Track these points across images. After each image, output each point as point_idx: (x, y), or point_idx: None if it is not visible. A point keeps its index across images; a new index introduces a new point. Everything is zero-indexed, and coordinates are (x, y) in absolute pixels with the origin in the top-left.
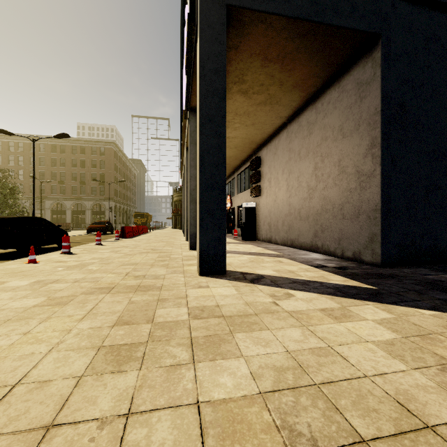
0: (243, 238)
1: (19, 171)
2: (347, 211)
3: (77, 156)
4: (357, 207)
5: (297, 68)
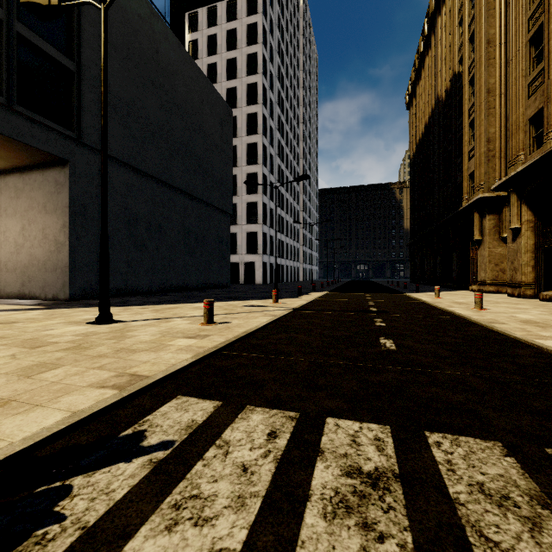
0: None
1: None
2: (49, 267)
3: None
4: (56, 264)
5: (2, 150)
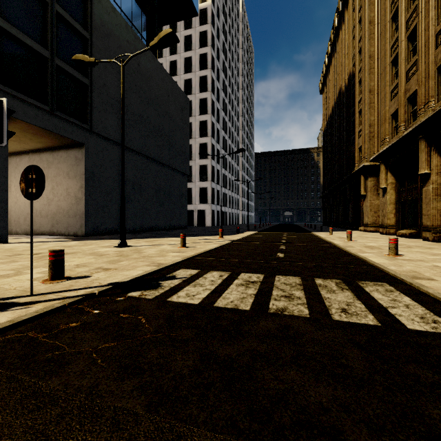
0: None
1: None
2: (71, 214)
3: None
4: (75, 212)
5: (43, 138)
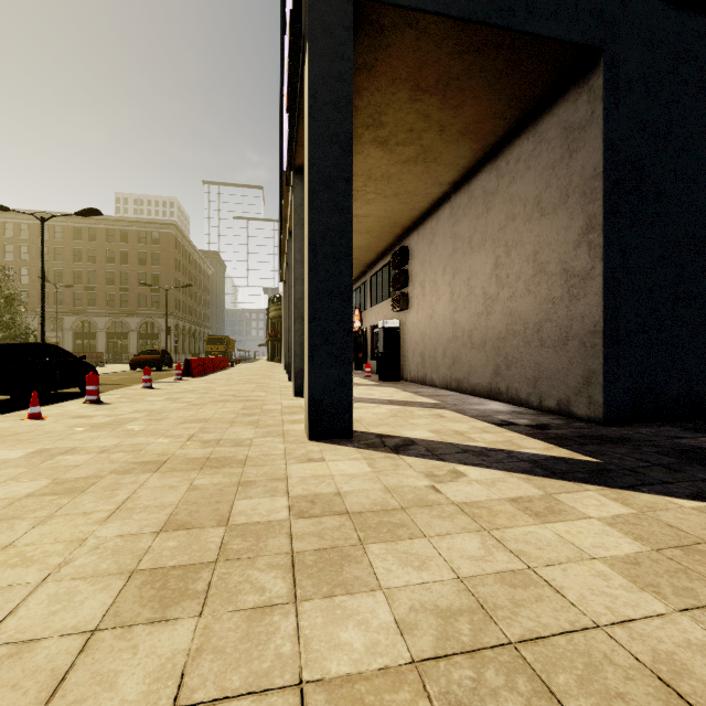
0: (380, 377)
1: (22, 269)
2: (548, 335)
3: (115, 245)
4: (564, 327)
5: (468, 103)
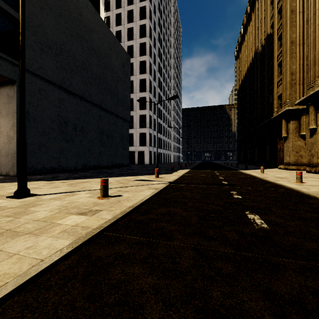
0: None
1: None
2: (3, 153)
3: None
4: (8, 151)
5: None
